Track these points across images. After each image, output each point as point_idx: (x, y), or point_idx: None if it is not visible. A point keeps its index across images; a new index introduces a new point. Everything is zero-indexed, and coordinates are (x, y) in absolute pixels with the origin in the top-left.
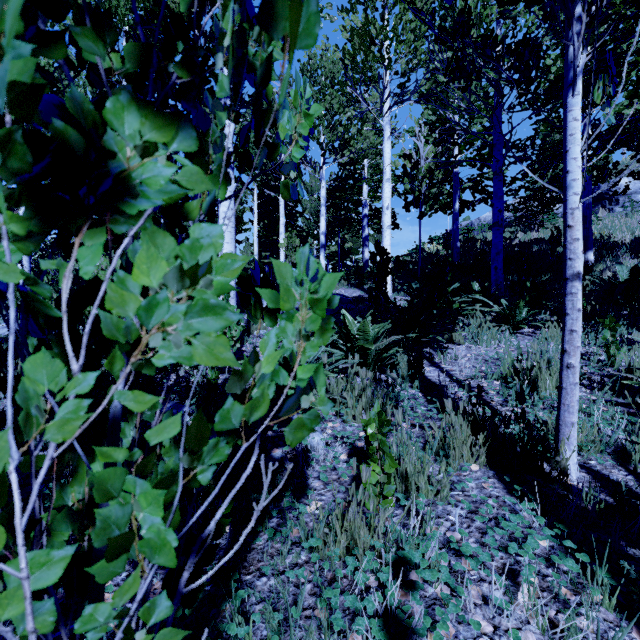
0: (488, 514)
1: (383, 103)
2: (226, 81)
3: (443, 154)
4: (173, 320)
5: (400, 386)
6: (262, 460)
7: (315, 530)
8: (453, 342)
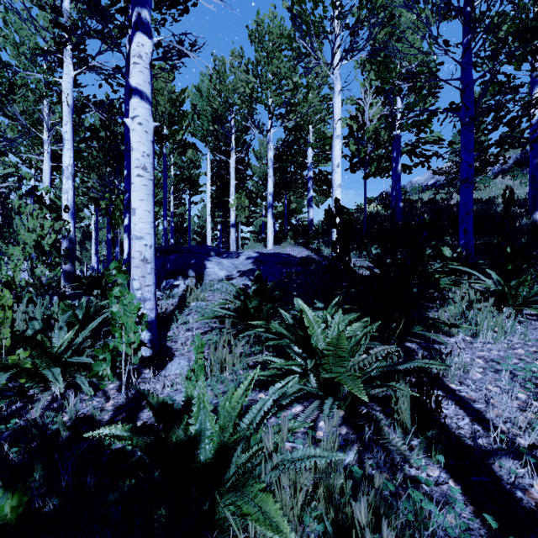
0: None
1: (334, 52)
2: None
3: (388, 116)
4: None
5: None
6: None
7: None
8: (441, 331)
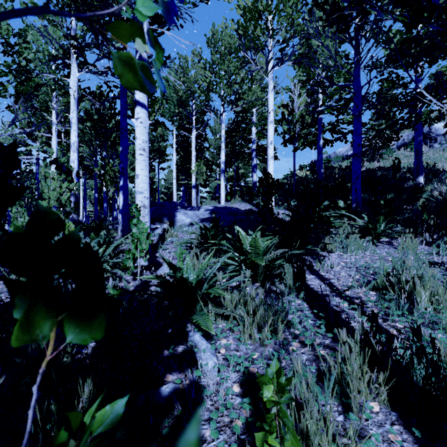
0: None
1: (268, 63)
2: None
3: (311, 104)
4: None
5: (287, 295)
6: None
7: None
8: (327, 250)
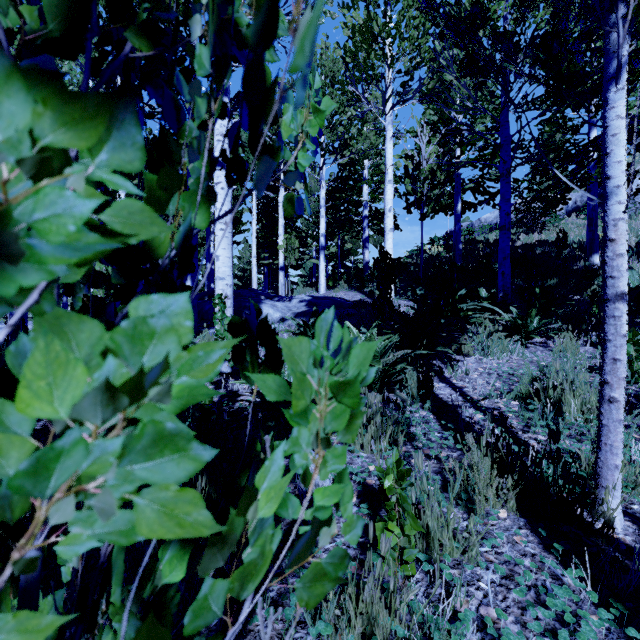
0: (525, 580)
1: (385, 102)
2: (206, 55)
3: (445, 155)
4: (97, 469)
5: (410, 406)
6: (259, 606)
7: (324, 611)
8: (462, 353)
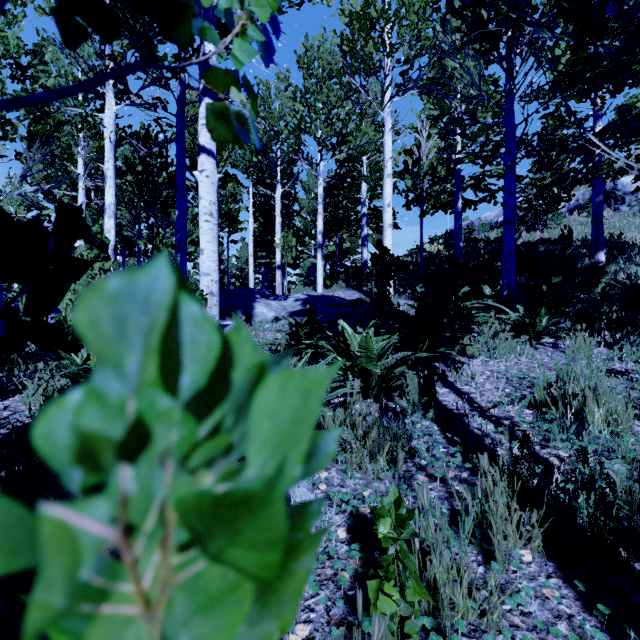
0: None
1: (384, 92)
2: None
3: (446, 150)
4: None
5: (410, 415)
6: None
7: None
8: (466, 355)
